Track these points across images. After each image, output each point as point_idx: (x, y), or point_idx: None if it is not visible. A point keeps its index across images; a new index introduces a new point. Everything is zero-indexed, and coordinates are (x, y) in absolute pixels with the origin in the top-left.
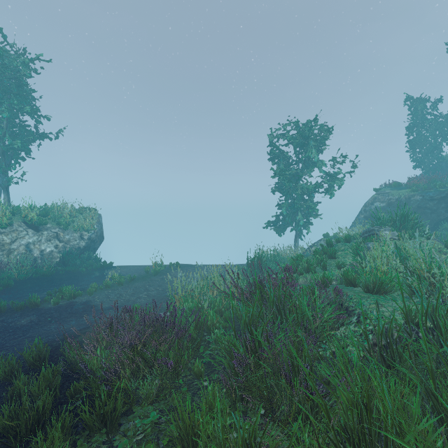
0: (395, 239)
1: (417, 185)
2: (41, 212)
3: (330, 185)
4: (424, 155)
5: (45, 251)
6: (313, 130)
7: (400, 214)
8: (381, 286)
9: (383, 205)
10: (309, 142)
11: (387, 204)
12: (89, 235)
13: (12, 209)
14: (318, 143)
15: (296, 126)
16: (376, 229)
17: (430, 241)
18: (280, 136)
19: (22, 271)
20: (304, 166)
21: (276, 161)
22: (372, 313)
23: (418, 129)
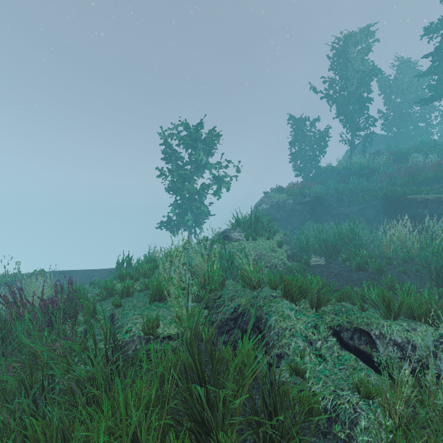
0: (243, 240)
1: (292, 190)
2: None
3: (219, 187)
4: (304, 165)
5: None
6: (199, 133)
7: (254, 217)
8: (162, 293)
9: (267, 207)
10: (198, 144)
11: (270, 206)
12: None
13: None
14: (207, 147)
15: (186, 127)
16: (228, 231)
17: (269, 241)
18: (172, 136)
19: None
20: (195, 167)
21: (169, 160)
22: (126, 326)
23: (300, 143)
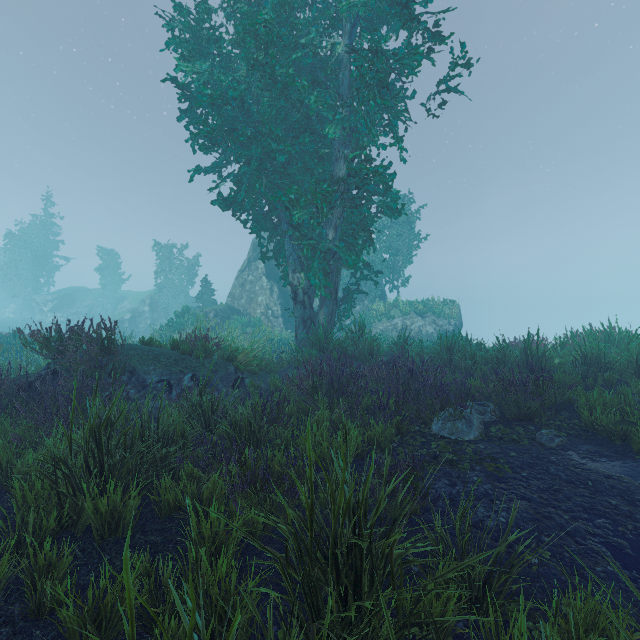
0: None
1: None
2: (421, 305)
3: None
4: None
5: (428, 332)
6: None
7: None
8: None
9: None
10: None
11: None
12: (454, 322)
13: (408, 303)
14: None
15: None
16: None
17: None
18: None
19: (424, 341)
20: None
21: None
22: None
23: None
